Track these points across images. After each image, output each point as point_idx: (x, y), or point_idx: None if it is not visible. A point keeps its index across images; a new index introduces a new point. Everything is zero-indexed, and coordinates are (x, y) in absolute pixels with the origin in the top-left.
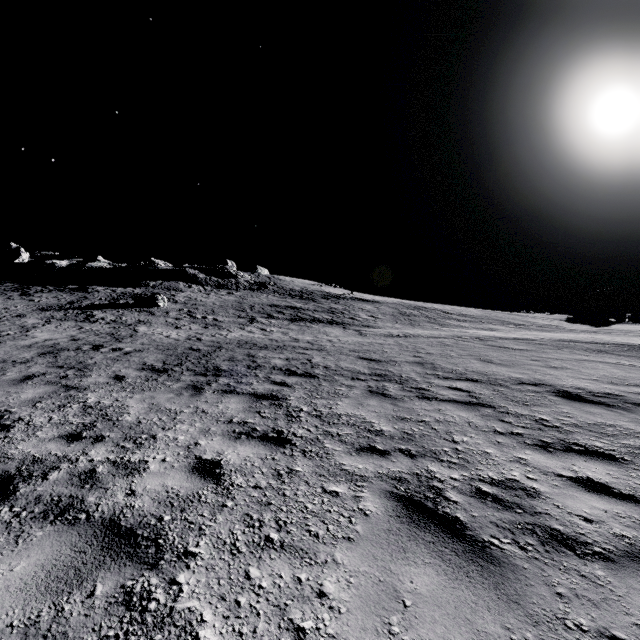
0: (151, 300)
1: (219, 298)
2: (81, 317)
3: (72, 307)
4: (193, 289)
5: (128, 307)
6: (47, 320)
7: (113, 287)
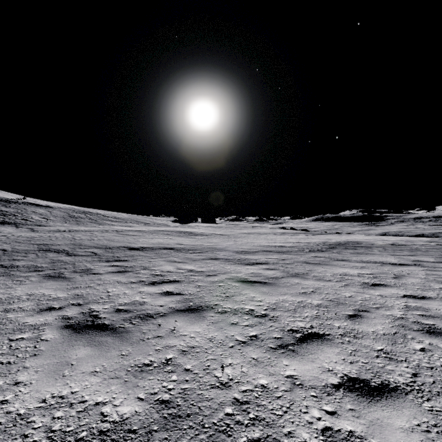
0: None
1: None
2: None
3: None
4: None
5: None
6: None
7: None
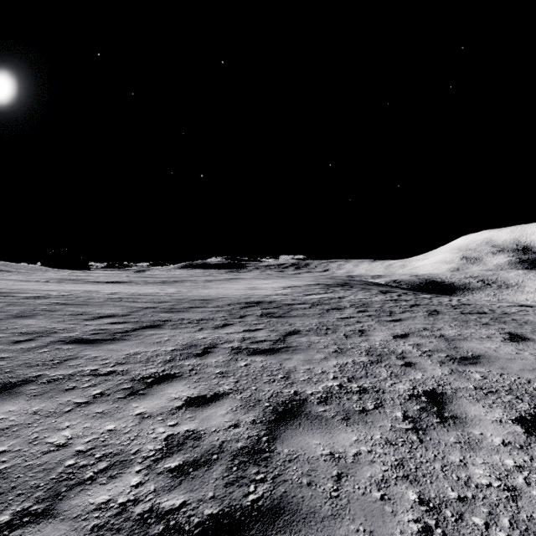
0: None
1: None
2: None
3: None
4: None
5: None
6: None
7: None
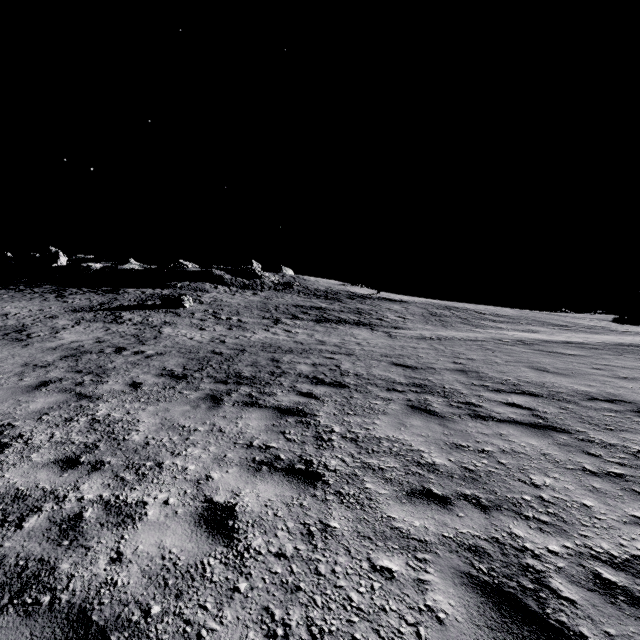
0: (177, 301)
1: (244, 299)
2: (109, 318)
3: (102, 308)
4: (219, 290)
5: (155, 308)
6: (77, 321)
7: (143, 288)
